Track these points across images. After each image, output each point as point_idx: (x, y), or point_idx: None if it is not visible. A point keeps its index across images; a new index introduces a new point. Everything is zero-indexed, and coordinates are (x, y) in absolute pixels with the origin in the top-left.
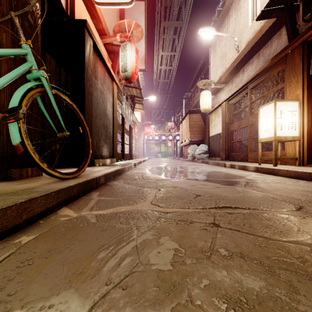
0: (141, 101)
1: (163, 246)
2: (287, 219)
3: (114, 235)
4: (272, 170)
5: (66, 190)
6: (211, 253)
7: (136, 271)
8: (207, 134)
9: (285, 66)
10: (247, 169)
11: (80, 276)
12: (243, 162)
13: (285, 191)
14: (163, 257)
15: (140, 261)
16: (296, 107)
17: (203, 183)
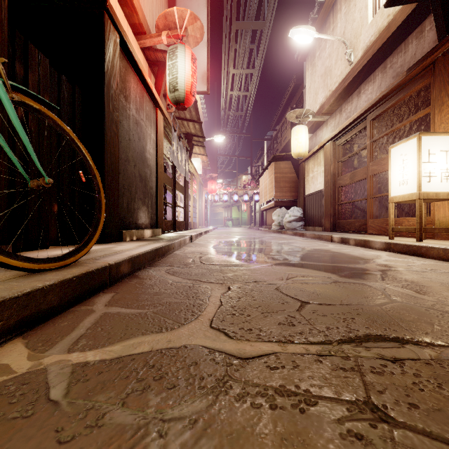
0: (201, 142)
1: None
2: None
3: None
4: (416, 248)
5: (24, 299)
6: None
7: None
8: (302, 191)
9: (433, 80)
10: (370, 246)
11: None
12: (358, 234)
13: None
14: None
15: None
16: None
17: (305, 273)
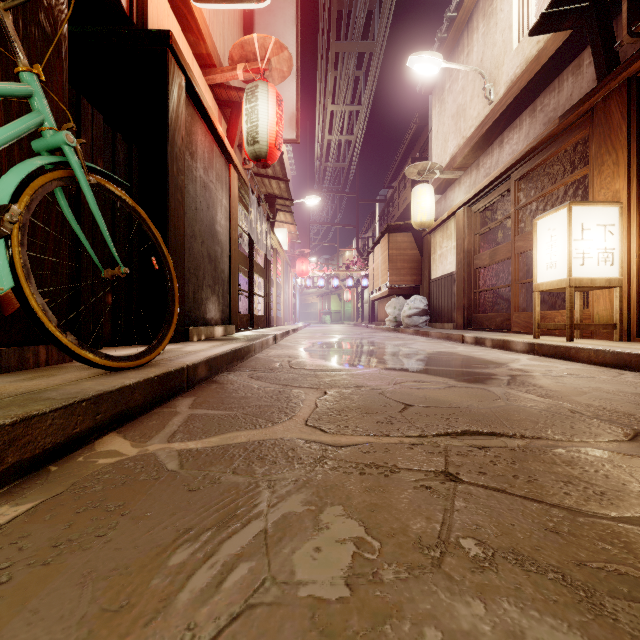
0: (288, 207)
1: (328, 532)
2: (612, 462)
3: (216, 502)
4: (565, 350)
5: (117, 395)
6: (443, 552)
7: (259, 602)
8: (427, 274)
9: (591, 131)
10: (510, 348)
11: (119, 617)
12: (500, 332)
13: (598, 396)
14: (327, 563)
15: (272, 574)
16: (614, 217)
17: (418, 378)
